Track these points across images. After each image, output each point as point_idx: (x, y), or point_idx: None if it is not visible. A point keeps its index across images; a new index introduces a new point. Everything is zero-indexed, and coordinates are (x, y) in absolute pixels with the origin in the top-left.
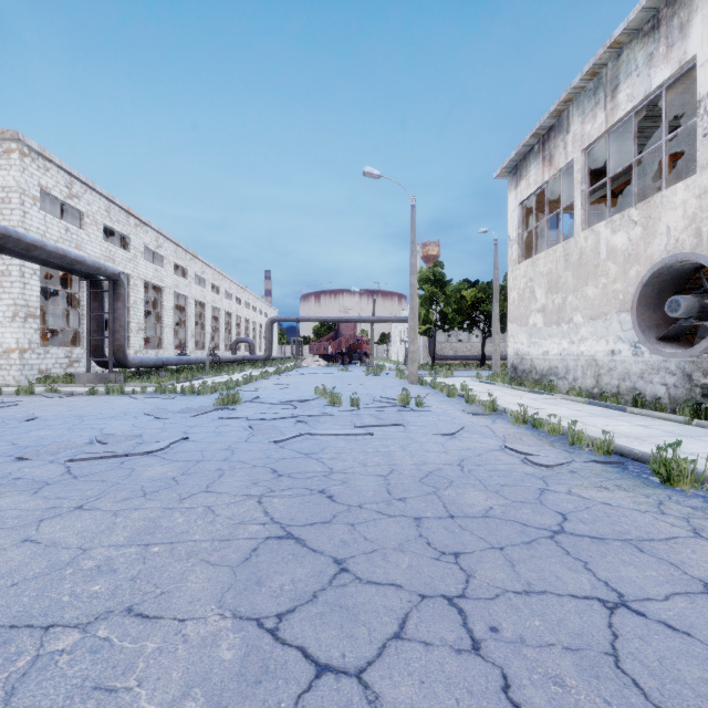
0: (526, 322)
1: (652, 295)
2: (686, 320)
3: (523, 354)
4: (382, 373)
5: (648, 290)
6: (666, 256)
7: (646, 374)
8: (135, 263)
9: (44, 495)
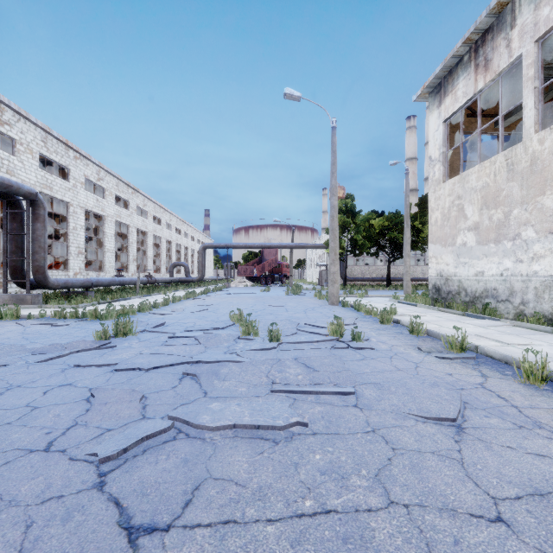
0: (452, 242)
1: None
2: None
3: (449, 275)
4: (300, 293)
5: None
6: None
7: None
8: (75, 193)
9: None
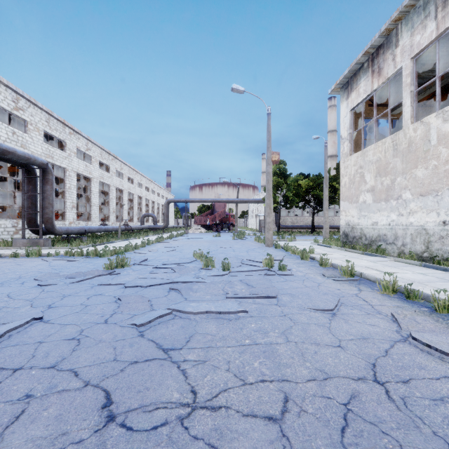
0: (356, 200)
1: None
2: None
3: (354, 224)
4: (244, 238)
5: None
6: None
7: None
8: (70, 160)
9: None
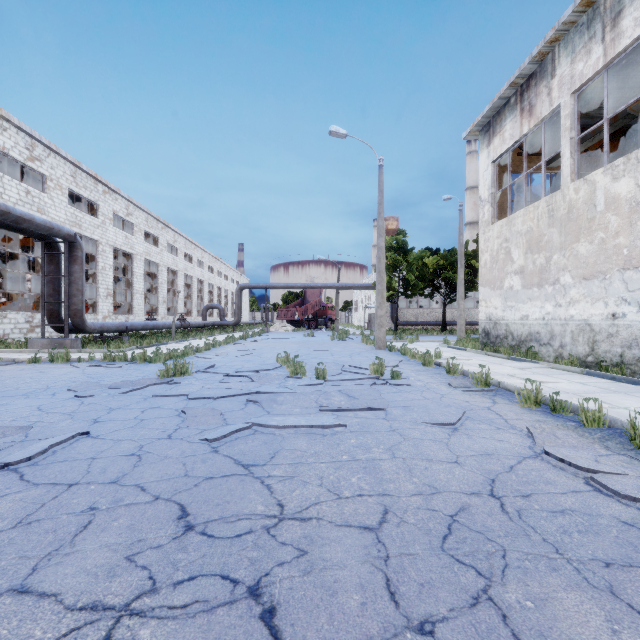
0: (500, 285)
1: None
2: None
3: (497, 319)
4: (347, 338)
5: None
6: None
7: None
8: (104, 230)
9: None
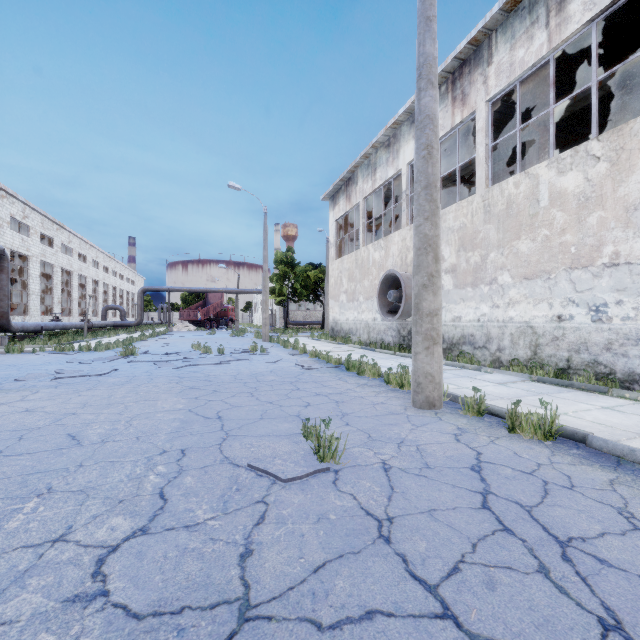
0: (338, 299)
1: (386, 289)
2: (395, 303)
3: (337, 320)
4: (244, 335)
5: (384, 286)
6: (392, 268)
7: (386, 331)
8: (1, 233)
9: (63, 388)
